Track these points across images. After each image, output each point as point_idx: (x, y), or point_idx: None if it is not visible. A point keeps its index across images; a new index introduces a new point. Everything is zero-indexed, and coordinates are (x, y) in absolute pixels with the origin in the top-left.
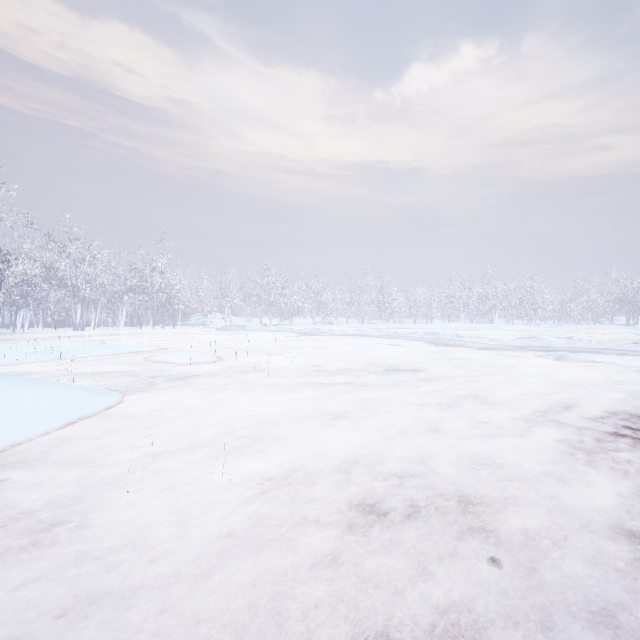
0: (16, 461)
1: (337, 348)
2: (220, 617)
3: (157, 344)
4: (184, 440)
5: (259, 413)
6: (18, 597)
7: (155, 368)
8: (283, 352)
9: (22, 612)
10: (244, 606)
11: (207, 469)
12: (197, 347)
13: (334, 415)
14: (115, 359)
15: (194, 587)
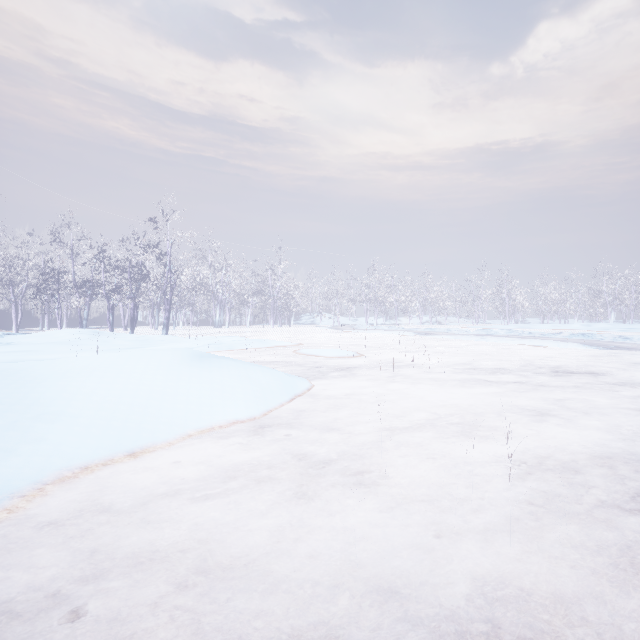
0: (275, 423)
1: (470, 348)
2: (525, 575)
3: (290, 340)
4: (383, 422)
5: (435, 405)
6: (334, 523)
7: (308, 360)
8: (414, 350)
9: (343, 535)
10: (546, 571)
11: (417, 450)
12: (327, 343)
13: (526, 413)
14: (268, 351)
15: (477, 546)
